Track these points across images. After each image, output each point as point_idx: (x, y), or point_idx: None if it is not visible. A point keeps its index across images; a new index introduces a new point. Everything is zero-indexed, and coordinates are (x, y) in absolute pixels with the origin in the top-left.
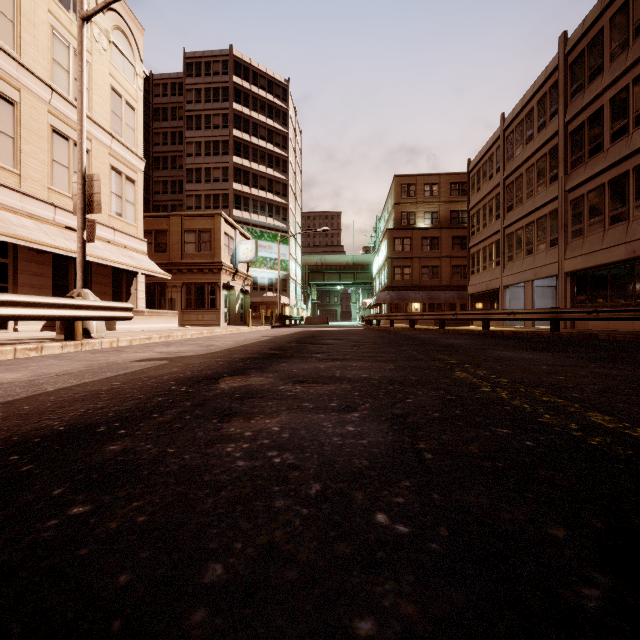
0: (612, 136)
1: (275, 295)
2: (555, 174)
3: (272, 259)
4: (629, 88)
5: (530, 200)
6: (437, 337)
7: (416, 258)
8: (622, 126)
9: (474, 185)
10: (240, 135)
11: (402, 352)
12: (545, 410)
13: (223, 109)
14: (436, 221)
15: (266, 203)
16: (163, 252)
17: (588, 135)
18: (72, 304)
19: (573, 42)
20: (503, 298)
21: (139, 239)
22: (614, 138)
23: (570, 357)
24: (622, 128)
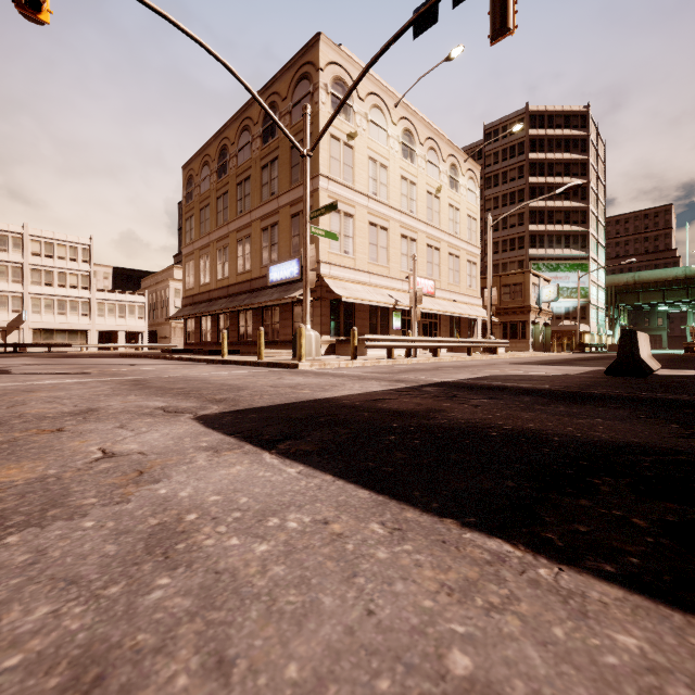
0: None
1: (572, 323)
2: None
3: (569, 288)
4: None
5: None
6: None
7: None
8: None
9: None
10: (535, 180)
11: None
12: None
13: (518, 162)
14: None
15: (562, 235)
16: None
17: None
18: (497, 342)
19: None
20: None
21: (478, 298)
22: None
23: None
24: None
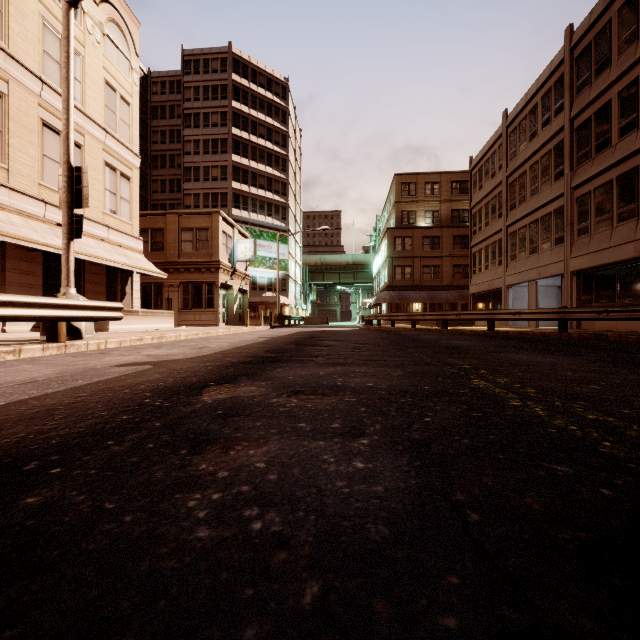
0: (620, 131)
1: (274, 295)
2: (560, 171)
3: (271, 258)
4: (639, 81)
5: (534, 198)
6: (441, 338)
7: (417, 257)
8: (631, 120)
9: (476, 183)
10: (239, 133)
11: (408, 355)
12: (600, 434)
13: (222, 107)
14: (437, 220)
15: (265, 202)
16: (160, 251)
17: (595, 130)
18: (54, 303)
19: (579, 35)
20: (506, 298)
21: (134, 237)
22: (623, 133)
23: (592, 361)
24: (631, 122)
